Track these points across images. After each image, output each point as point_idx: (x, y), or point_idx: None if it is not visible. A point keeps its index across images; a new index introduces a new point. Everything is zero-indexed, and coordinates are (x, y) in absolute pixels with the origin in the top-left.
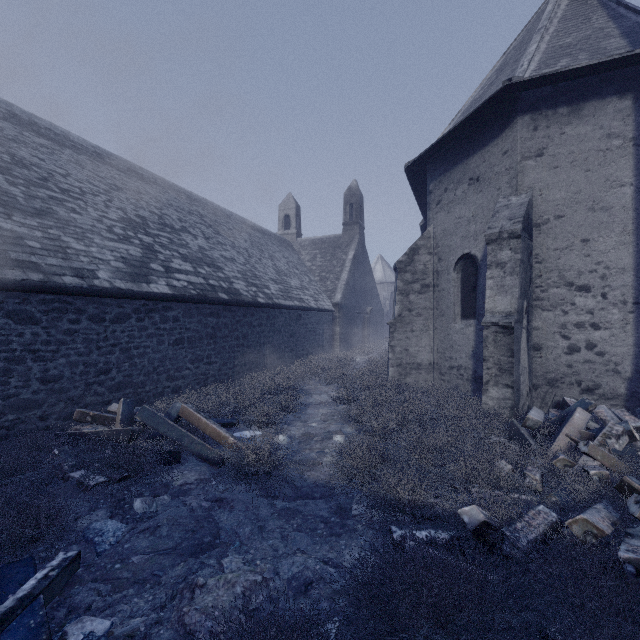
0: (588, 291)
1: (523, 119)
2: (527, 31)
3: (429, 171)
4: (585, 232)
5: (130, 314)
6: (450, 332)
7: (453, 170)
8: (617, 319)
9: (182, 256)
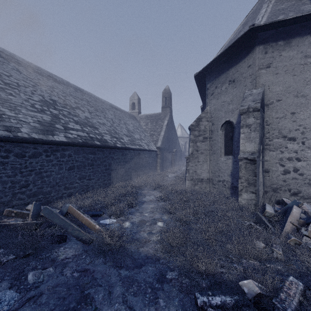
0: (294, 140)
1: (259, 47)
2: (258, 4)
3: (207, 78)
4: (293, 108)
5: (41, 153)
6: (218, 162)
7: (220, 77)
8: (310, 155)
9: (75, 121)
